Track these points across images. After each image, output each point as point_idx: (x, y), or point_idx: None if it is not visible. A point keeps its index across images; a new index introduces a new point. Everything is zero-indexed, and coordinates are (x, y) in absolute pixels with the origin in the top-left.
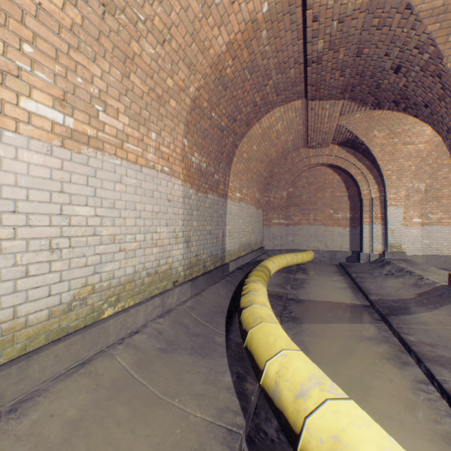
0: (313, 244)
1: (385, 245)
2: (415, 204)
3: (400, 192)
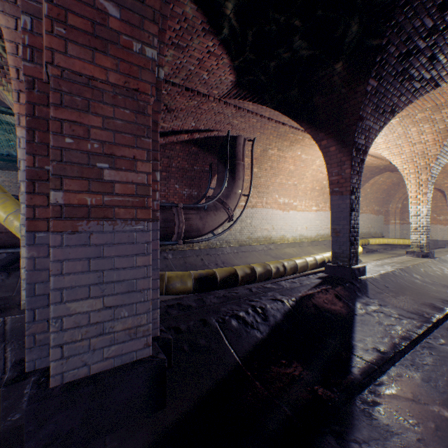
0: None
1: None
2: None
3: None
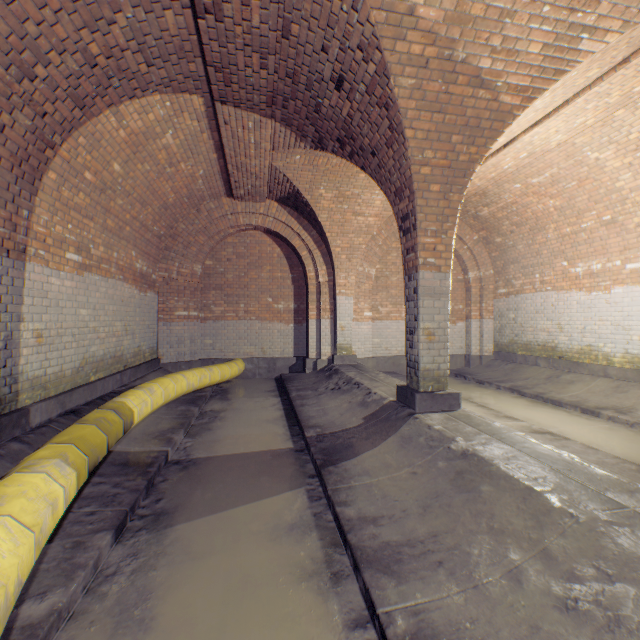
0: (245, 349)
1: (335, 347)
2: (366, 294)
3: (351, 277)
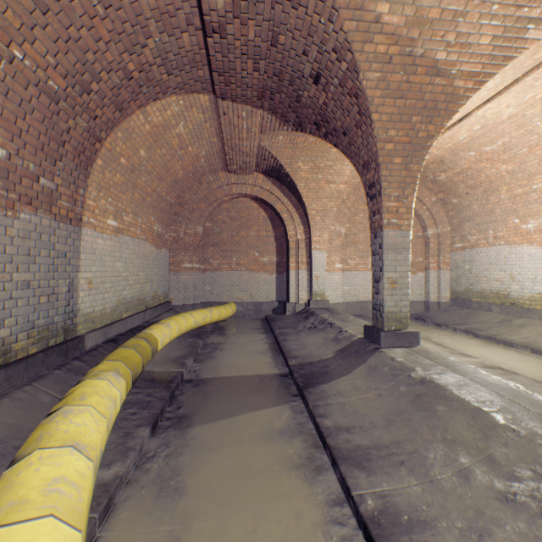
0: (237, 294)
1: (310, 293)
2: (337, 249)
3: (324, 235)
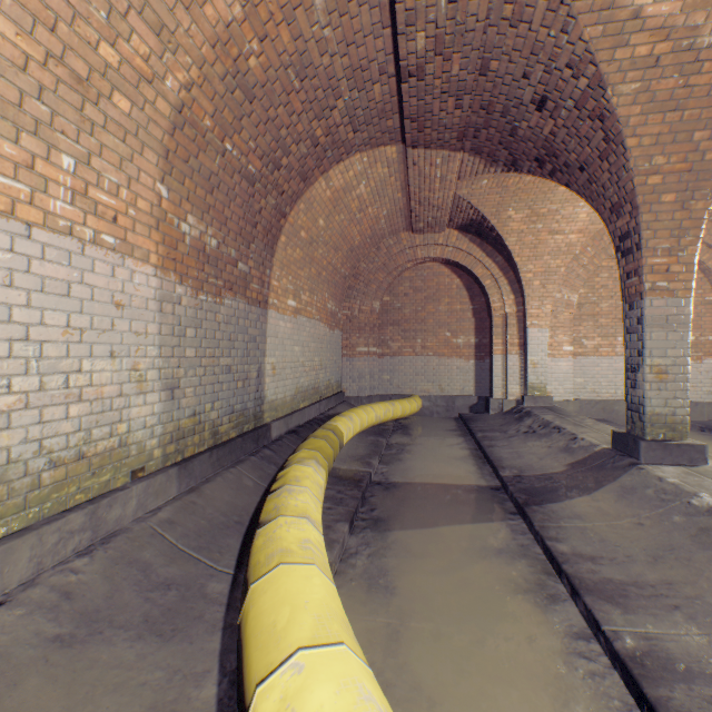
0: (422, 385)
1: (524, 386)
2: (565, 325)
3: (545, 306)
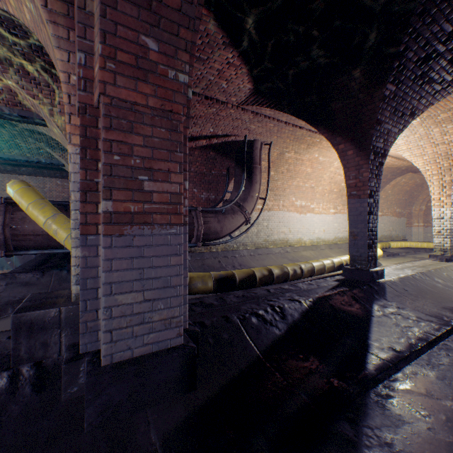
0: None
1: None
2: None
3: None
